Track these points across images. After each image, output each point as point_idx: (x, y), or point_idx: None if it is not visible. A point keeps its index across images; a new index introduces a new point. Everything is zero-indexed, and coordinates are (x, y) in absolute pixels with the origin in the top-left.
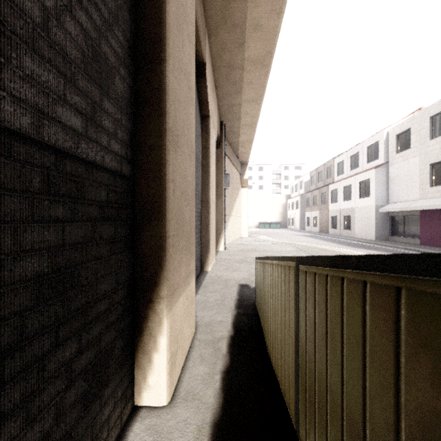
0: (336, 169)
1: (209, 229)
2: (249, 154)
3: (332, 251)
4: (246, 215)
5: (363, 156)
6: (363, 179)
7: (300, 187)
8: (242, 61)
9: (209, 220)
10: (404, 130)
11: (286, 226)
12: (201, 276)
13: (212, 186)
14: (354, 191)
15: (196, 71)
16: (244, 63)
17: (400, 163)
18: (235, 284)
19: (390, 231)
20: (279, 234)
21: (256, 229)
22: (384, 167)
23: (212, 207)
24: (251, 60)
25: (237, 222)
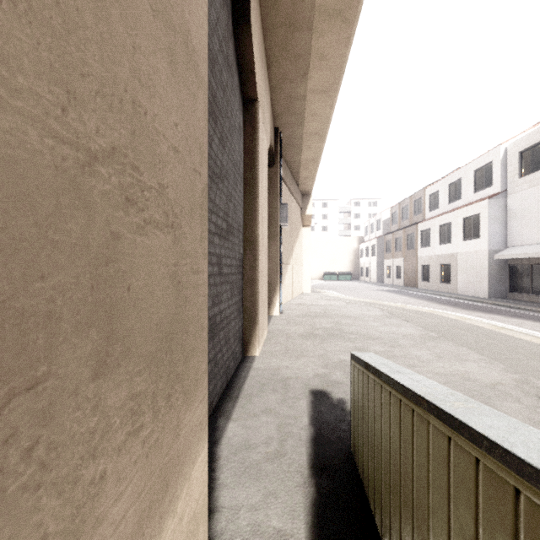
0: (428, 202)
1: (257, 286)
2: (314, 179)
3: (438, 316)
4: (308, 263)
5: (468, 183)
6: (469, 214)
7: (377, 228)
8: (310, 12)
9: (256, 271)
10: (532, 144)
11: (358, 277)
12: (242, 369)
13: (262, 217)
14: (456, 231)
15: (234, 12)
16: (315, 15)
17: (525, 191)
18: (303, 391)
19: (509, 285)
20: (352, 289)
21: (320, 281)
22: (501, 196)
23: (262, 251)
24: (325, 11)
25: (297, 273)
